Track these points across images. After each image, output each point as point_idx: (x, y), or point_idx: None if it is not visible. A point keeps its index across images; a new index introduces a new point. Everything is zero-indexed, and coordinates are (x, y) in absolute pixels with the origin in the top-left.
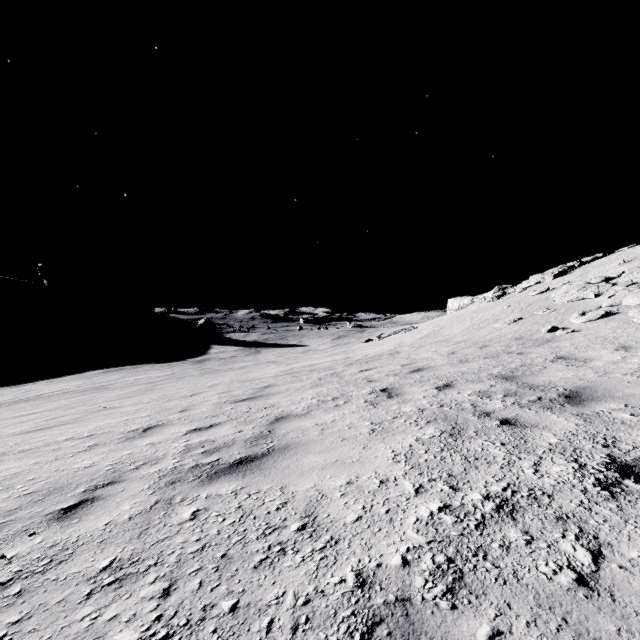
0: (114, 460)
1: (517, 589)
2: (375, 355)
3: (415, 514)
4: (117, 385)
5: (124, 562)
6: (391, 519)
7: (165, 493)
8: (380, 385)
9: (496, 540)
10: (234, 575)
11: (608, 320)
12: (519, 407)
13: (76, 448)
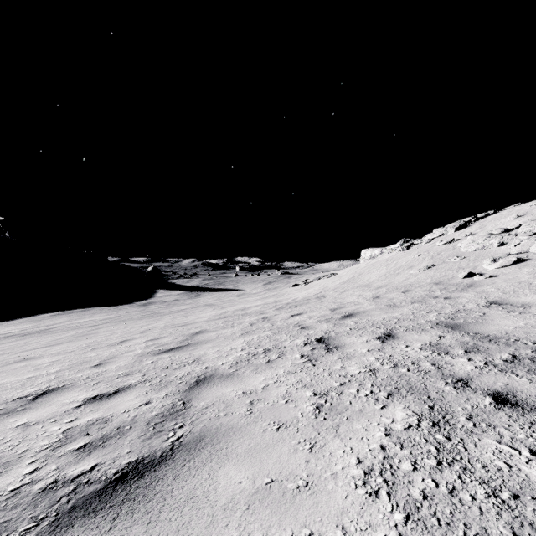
0: None
1: None
2: (303, 299)
3: None
4: (60, 328)
5: None
6: None
7: None
8: (314, 333)
9: None
10: None
11: (521, 266)
12: (499, 371)
13: None
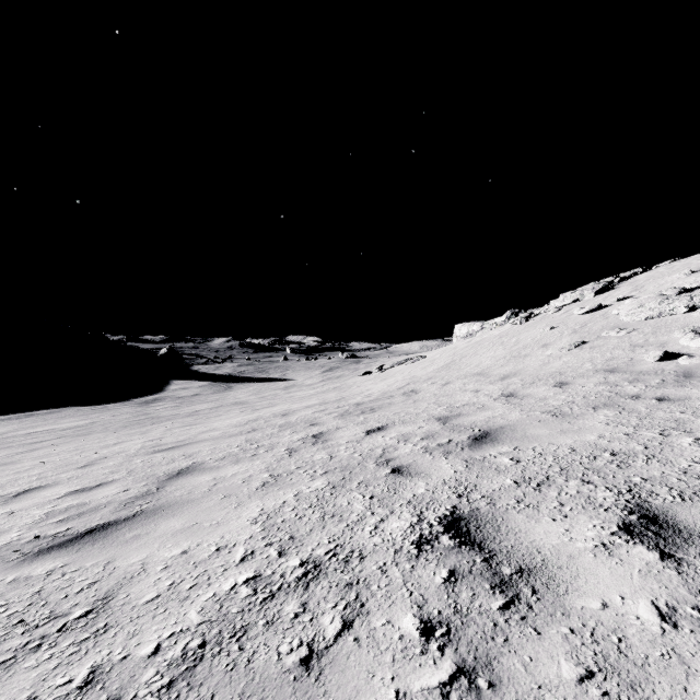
0: None
1: None
2: (382, 395)
3: None
4: None
5: None
6: None
7: None
8: (430, 494)
9: None
10: None
11: None
12: None
13: None
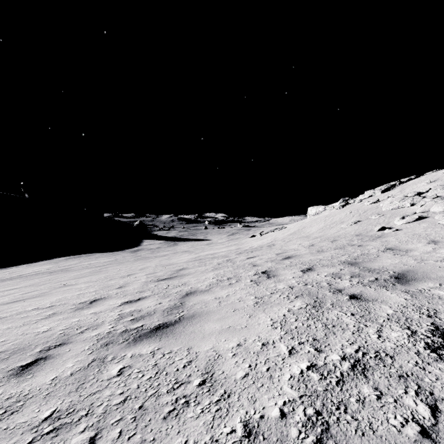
0: (66, 326)
1: (373, 440)
2: (258, 247)
3: (289, 372)
4: (76, 268)
5: (62, 413)
6: (271, 376)
7: (100, 353)
8: (261, 268)
9: (353, 395)
10: (147, 425)
11: (421, 222)
12: (362, 285)
13: (39, 316)
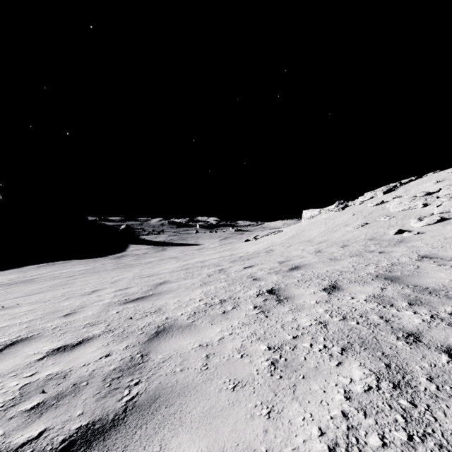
0: None
1: None
2: (254, 252)
3: None
4: (42, 278)
5: None
6: None
7: None
8: (265, 285)
9: None
10: None
11: (444, 224)
12: (447, 325)
13: None
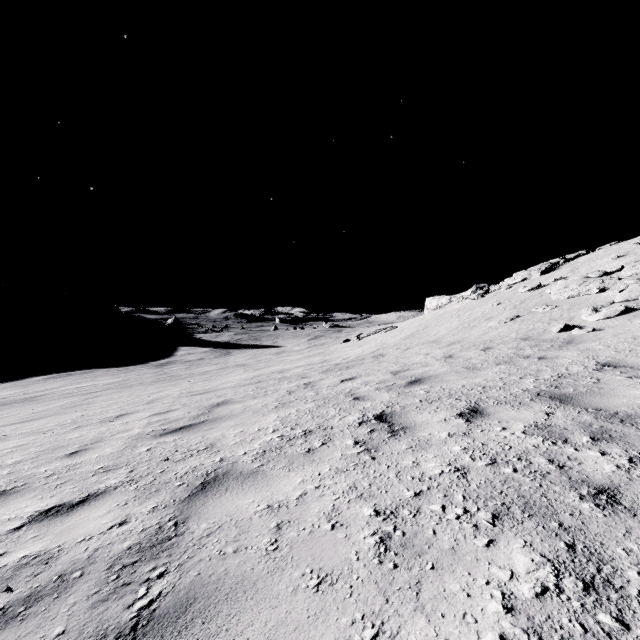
0: None
1: None
2: (356, 358)
3: None
4: (50, 396)
5: None
6: None
7: None
8: (372, 407)
9: None
10: None
11: (631, 317)
12: None
13: None
